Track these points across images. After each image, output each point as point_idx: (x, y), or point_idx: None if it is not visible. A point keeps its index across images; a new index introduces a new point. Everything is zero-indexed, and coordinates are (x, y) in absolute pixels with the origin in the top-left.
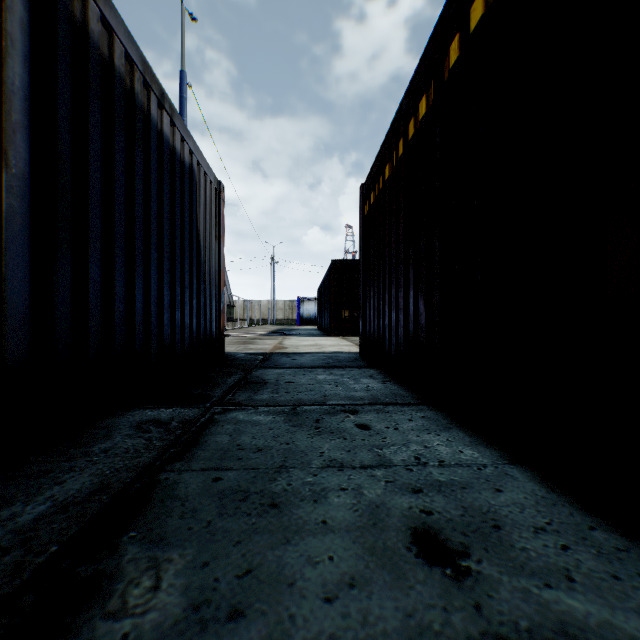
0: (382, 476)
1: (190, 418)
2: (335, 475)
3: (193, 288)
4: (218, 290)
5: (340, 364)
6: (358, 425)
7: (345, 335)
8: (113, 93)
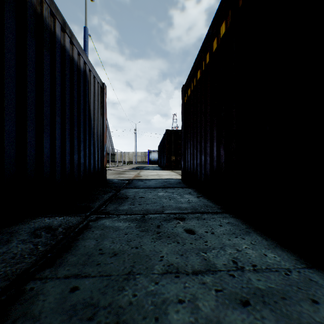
0: (211, 283)
1: (72, 224)
2: (173, 282)
3: (86, 142)
4: (102, 144)
5: (171, 186)
6: (186, 230)
7: (173, 169)
8: (25, 11)
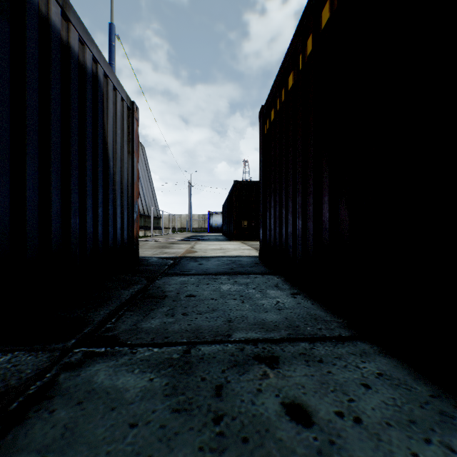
0: None
1: (17, 382)
2: None
3: (98, 196)
4: (131, 201)
5: (243, 270)
6: (287, 405)
7: (244, 240)
8: None
